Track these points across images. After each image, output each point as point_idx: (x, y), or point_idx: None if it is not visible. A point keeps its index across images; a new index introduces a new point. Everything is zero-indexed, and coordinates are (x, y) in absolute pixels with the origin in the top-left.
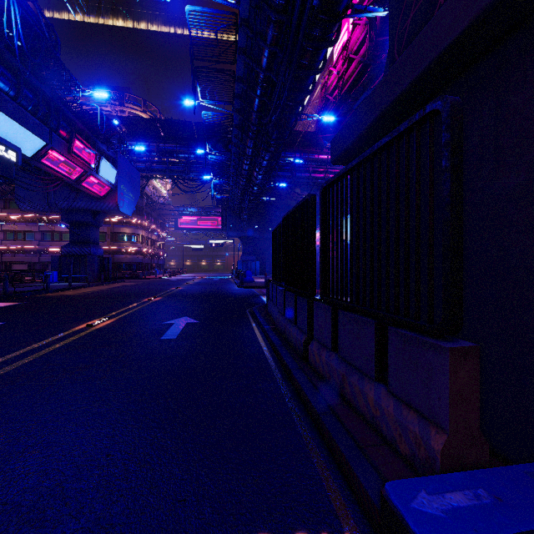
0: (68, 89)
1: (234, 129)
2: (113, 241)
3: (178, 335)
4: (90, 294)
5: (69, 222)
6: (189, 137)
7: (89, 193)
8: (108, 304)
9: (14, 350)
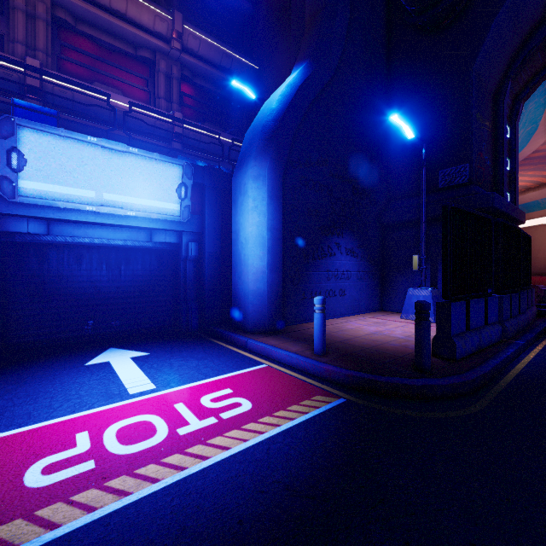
0: None
1: None
2: None
3: None
4: None
5: None
6: None
7: None
8: None
9: None
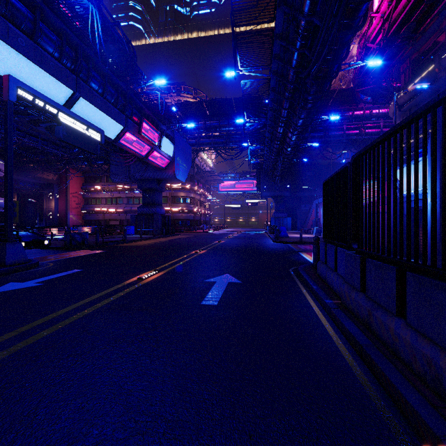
0: (138, 82)
1: (270, 93)
2: (172, 203)
3: (220, 301)
4: (153, 245)
5: (142, 189)
6: (229, 112)
7: (154, 165)
8: (162, 255)
9: (68, 304)
